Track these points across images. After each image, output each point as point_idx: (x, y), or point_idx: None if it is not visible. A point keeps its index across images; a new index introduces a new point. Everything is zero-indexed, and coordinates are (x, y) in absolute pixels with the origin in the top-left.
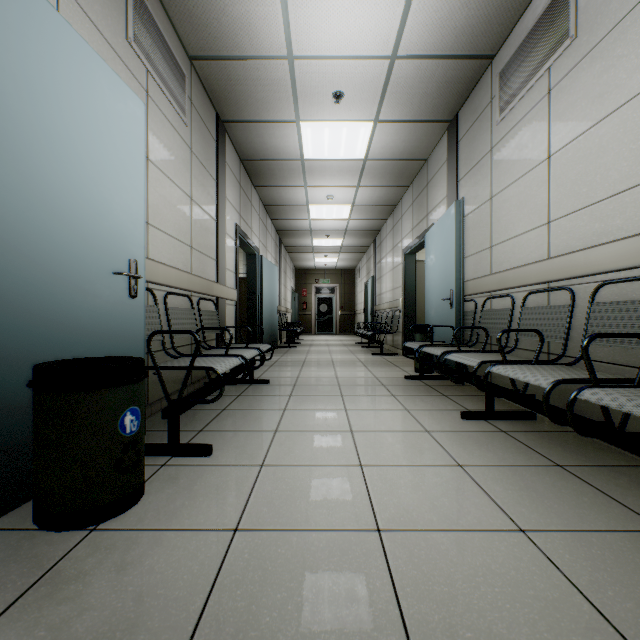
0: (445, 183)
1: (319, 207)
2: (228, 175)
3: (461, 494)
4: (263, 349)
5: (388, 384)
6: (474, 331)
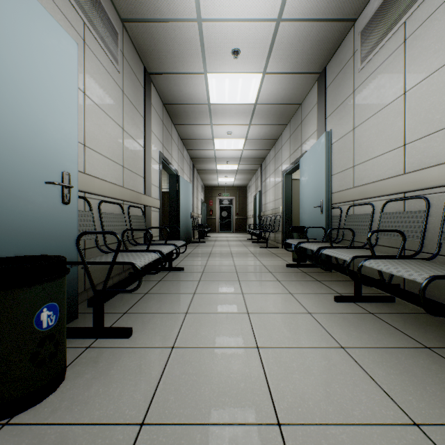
0: (315, 120)
1: (221, 140)
2: (153, 114)
3: (349, 379)
4: (178, 245)
5: (274, 271)
6: (339, 231)
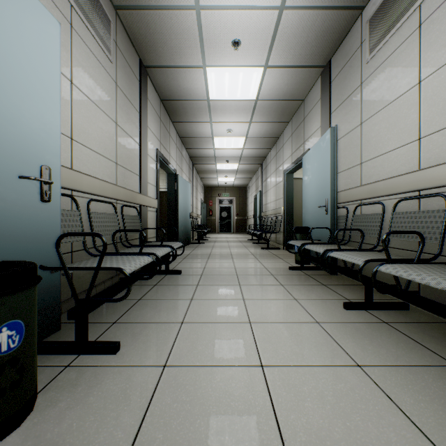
0: (319, 116)
1: (221, 139)
2: (150, 110)
3: (372, 409)
4: (175, 247)
5: (276, 274)
6: (345, 232)
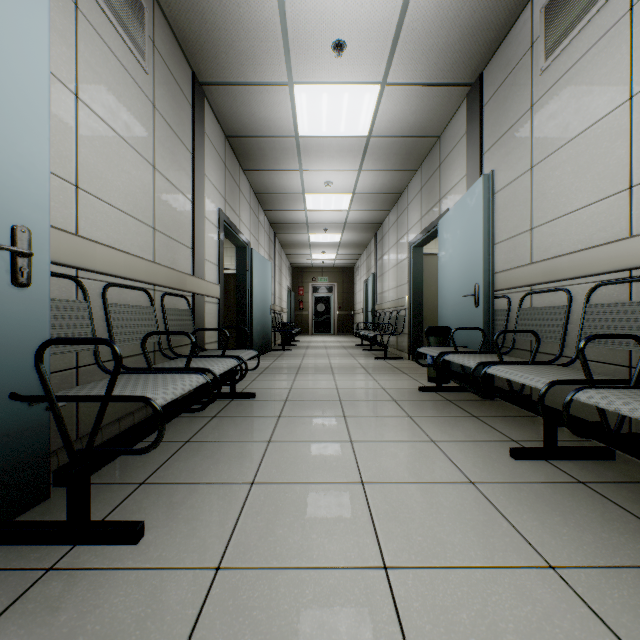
0: (464, 160)
1: (316, 196)
2: (209, 150)
3: None
4: (245, 357)
5: (400, 399)
6: (505, 334)
